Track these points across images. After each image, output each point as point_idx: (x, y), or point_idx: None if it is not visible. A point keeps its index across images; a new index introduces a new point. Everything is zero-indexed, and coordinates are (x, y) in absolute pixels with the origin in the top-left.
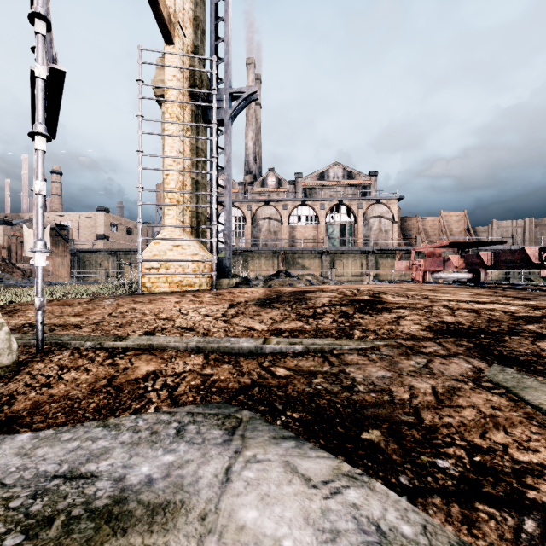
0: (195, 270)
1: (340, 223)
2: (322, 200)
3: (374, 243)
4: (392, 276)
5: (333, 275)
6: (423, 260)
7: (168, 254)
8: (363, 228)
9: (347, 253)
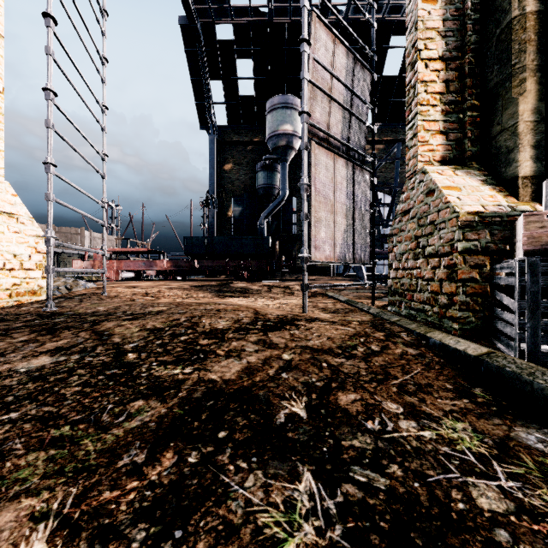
0: (41, 265)
1: None
2: None
3: None
4: None
5: None
6: (117, 261)
7: None
8: None
9: None
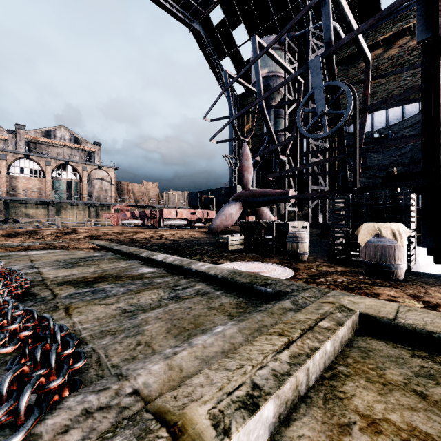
0: None
1: (67, 179)
2: (48, 157)
3: (96, 198)
4: (106, 223)
5: (59, 222)
6: (117, 213)
7: None
8: (88, 186)
9: (73, 205)
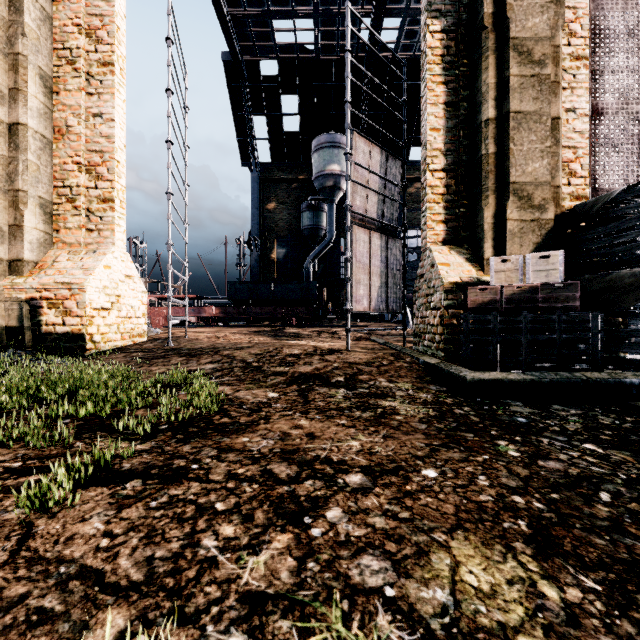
0: (145, 314)
1: None
2: None
3: None
4: None
5: None
6: (166, 308)
7: (120, 287)
8: None
9: None
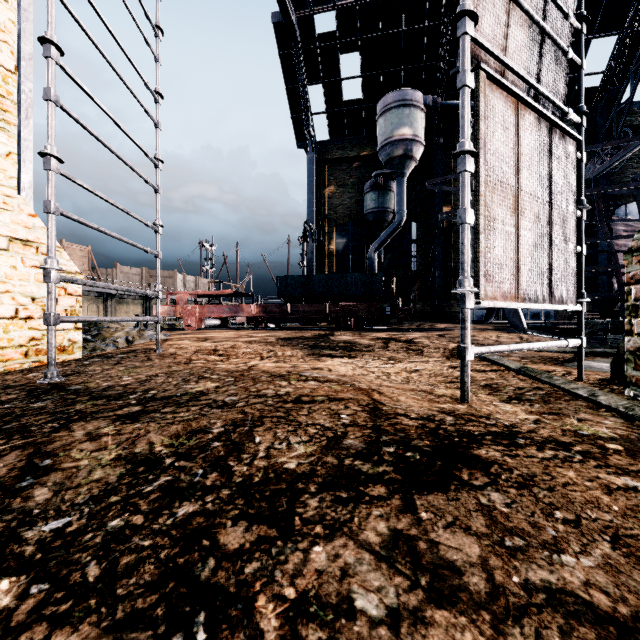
0: (74, 312)
1: None
2: None
3: None
4: None
5: None
6: (199, 306)
7: None
8: None
9: None
